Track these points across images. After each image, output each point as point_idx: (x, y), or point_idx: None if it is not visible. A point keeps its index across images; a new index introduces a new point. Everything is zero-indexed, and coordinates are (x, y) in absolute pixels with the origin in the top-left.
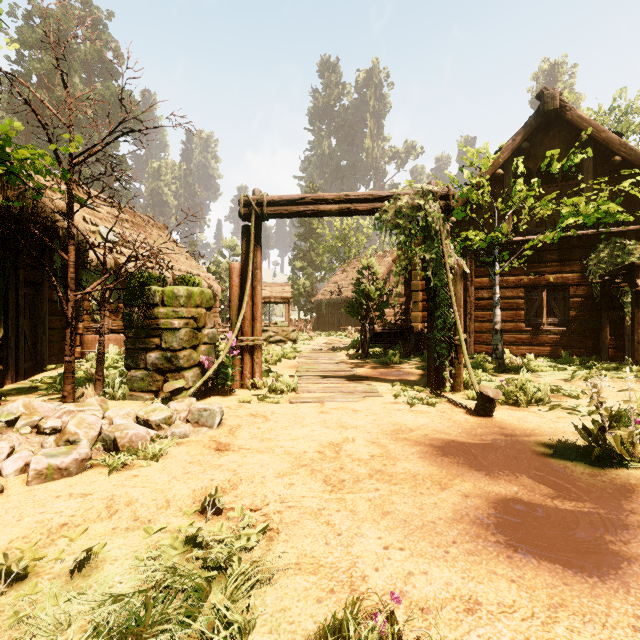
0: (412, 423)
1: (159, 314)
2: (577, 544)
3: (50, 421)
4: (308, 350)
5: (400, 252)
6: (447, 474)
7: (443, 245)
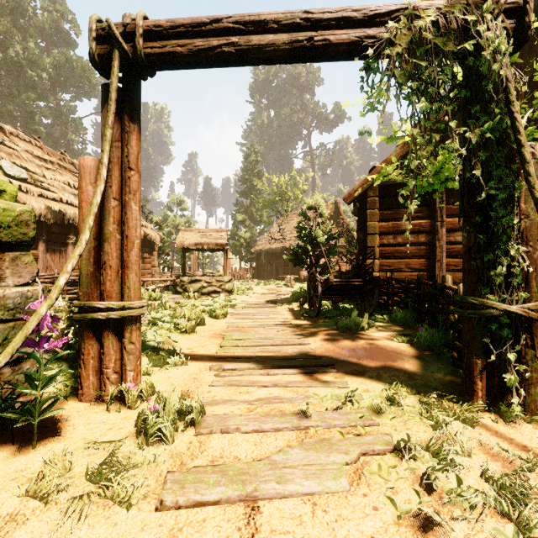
0: None
1: None
2: None
3: None
4: (244, 303)
5: (416, 128)
6: None
7: (514, 108)
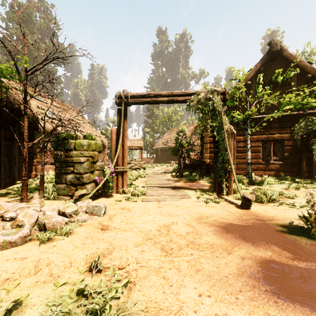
0: (208, 213)
1: (73, 154)
2: (314, 292)
3: (9, 213)
4: (151, 173)
5: (200, 122)
6: (230, 244)
7: (222, 118)
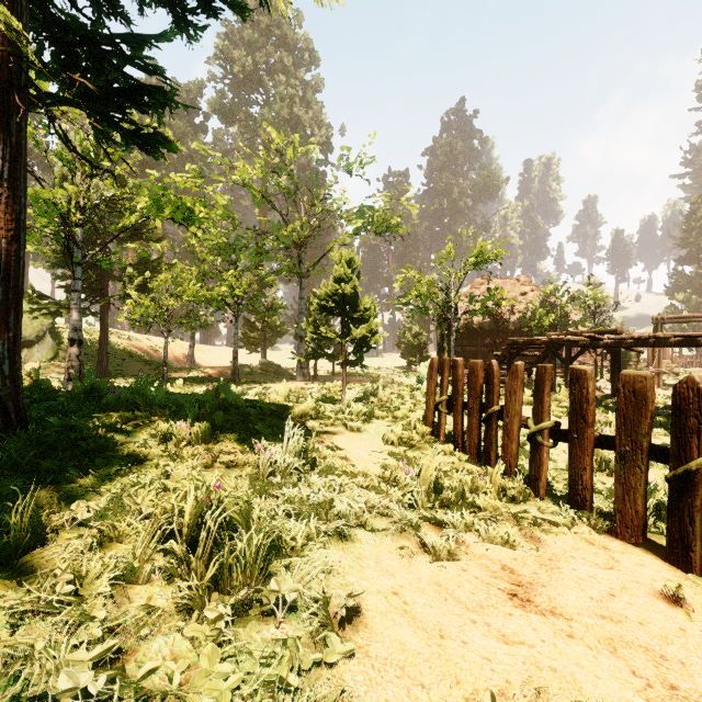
0: None
1: (624, 360)
2: None
3: None
4: None
5: None
6: None
7: None
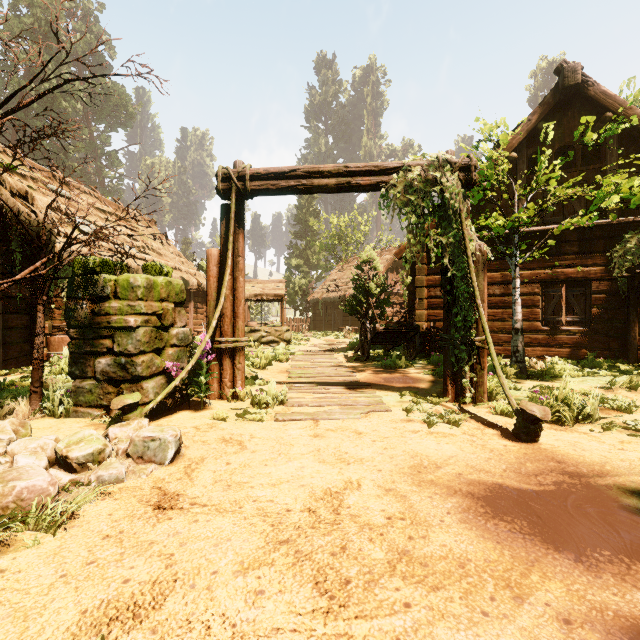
0: (436, 453)
1: (111, 309)
2: None
3: None
4: (303, 351)
5: (411, 235)
6: (514, 560)
7: (463, 226)
